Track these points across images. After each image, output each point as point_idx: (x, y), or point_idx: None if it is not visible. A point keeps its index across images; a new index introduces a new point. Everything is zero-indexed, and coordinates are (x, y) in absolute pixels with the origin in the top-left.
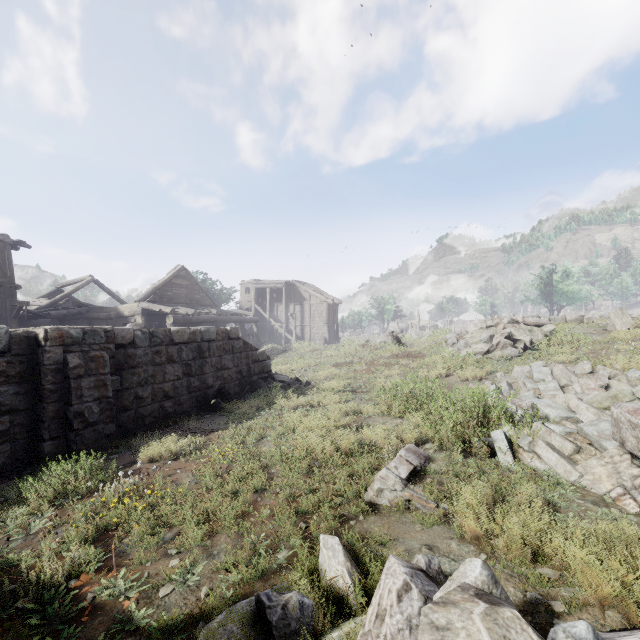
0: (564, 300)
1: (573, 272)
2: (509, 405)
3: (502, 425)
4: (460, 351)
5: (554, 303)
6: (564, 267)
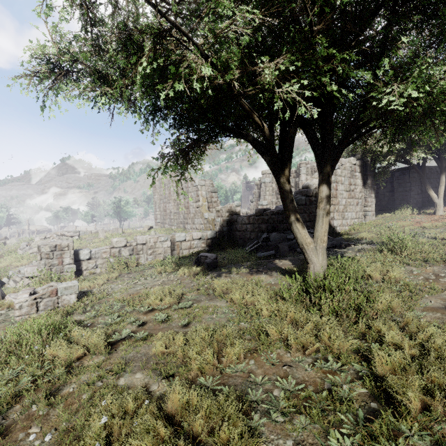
0: (126, 216)
1: (130, 202)
2: (11, 272)
3: (3, 278)
4: (27, 252)
5: (121, 217)
6: (126, 198)
